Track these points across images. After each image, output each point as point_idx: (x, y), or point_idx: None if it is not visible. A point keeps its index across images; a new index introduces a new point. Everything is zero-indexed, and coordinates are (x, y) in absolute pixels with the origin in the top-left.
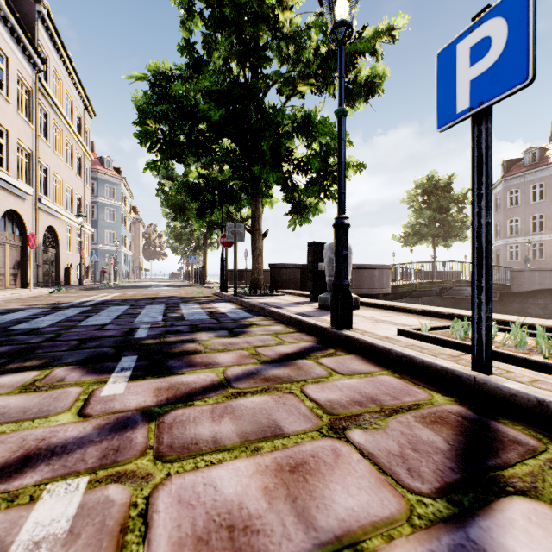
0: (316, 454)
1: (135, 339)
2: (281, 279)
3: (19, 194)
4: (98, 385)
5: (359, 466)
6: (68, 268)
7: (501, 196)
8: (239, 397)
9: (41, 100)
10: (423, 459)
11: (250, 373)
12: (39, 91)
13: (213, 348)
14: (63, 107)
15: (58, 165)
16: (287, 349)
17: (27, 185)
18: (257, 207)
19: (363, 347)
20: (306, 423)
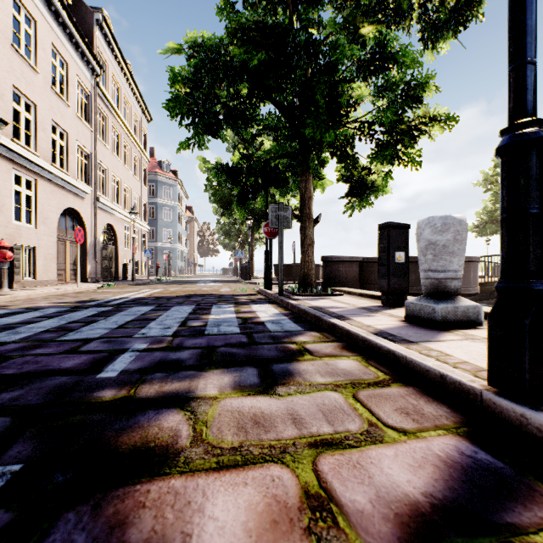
0: None
1: (91, 384)
2: (336, 275)
3: (78, 193)
4: None
5: None
6: (125, 264)
7: None
8: None
9: (100, 104)
10: None
11: None
12: (97, 96)
13: (211, 444)
14: (121, 111)
15: (116, 166)
16: (407, 475)
17: (85, 184)
18: (307, 187)
19: None
20: None
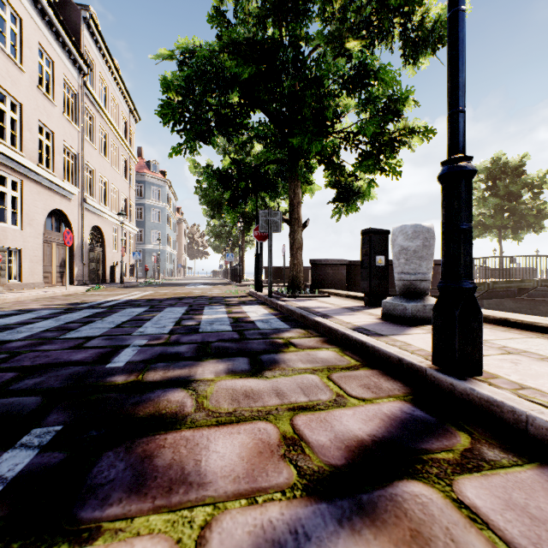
0: None
1: (102, 372)
2: (324, 277)
3: (64, 194)
4: None
5: None
6: (113, 266)
7: None
8: None
9: (87, 104)
10: None
11: None
12: (85, 95)
13: (211, 410)
14: (109, 111)
15: (103, 166)
16: (359, 425)
17: (72, 185)
18: (296, 193)
19: None
20: None
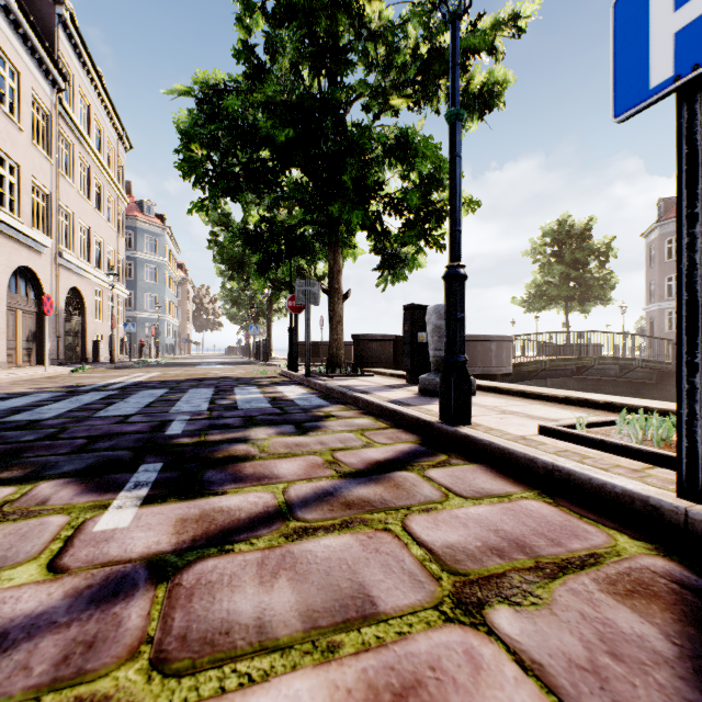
0: (438, 664)
1: (166, 437)
2: (368, 355)
3: (34, 246)
4: (95, 511)
5: (520, 694)
6: (97, 341)
7: (656, 246)
8: (305, 536)
9: (63, 127)
10: (636, 679)
11: (324, 494)
12: (59, 116)
13: (272, 452)
14: (90, 136)
15: (84, 210)
16: (378, 454)
17: (44, 234)
18: (336, 260)
19: (490, 452)
20: (415, 592)
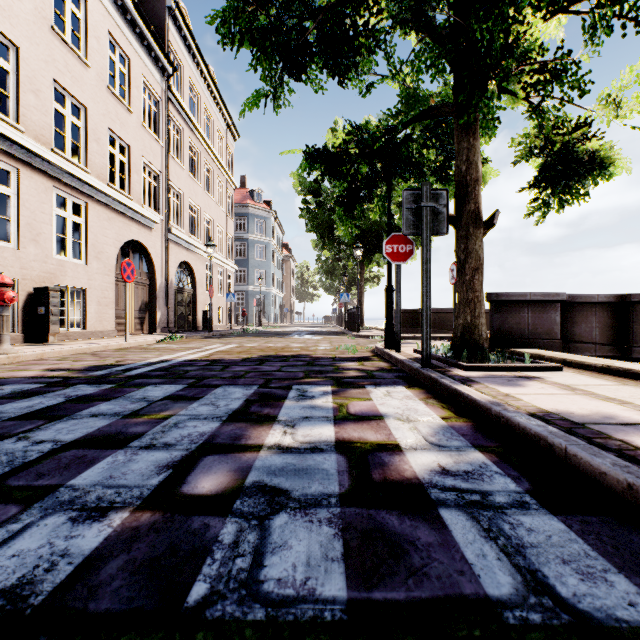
0: None
1: None
2: (514, 326)
3: (143, 222)
4: None
5: None
6: (205, 311)
7: None
8: None
9: (173, 114)
10: None
11: None
12: (170, 103)
13: None
14: (201, 124)
15: (194, 191)
16: None
17: (154, 211)
18: (471, 161)
19: None
20: None
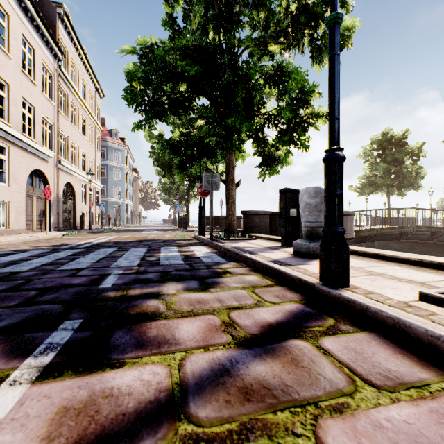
0: None
1: (97, 290)
2: (252, 225)
3: (43, 157)
4: None
5: None
6: (82, 216)
7: None
8: None
9: (61, 83)
10: None
11: (220, 372)
12: (59, 77)
13: (177, 310)
14: (78, 89)
15: (74, 134)
16: (270, 315)
17: (49, 150)
18: (231, 159)
19: (379, 320)
20: None
